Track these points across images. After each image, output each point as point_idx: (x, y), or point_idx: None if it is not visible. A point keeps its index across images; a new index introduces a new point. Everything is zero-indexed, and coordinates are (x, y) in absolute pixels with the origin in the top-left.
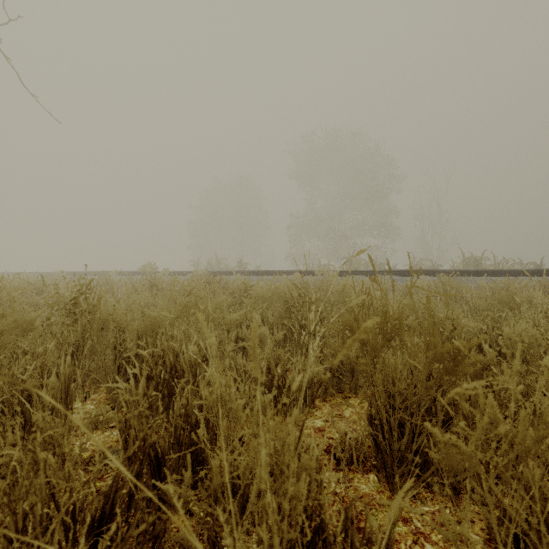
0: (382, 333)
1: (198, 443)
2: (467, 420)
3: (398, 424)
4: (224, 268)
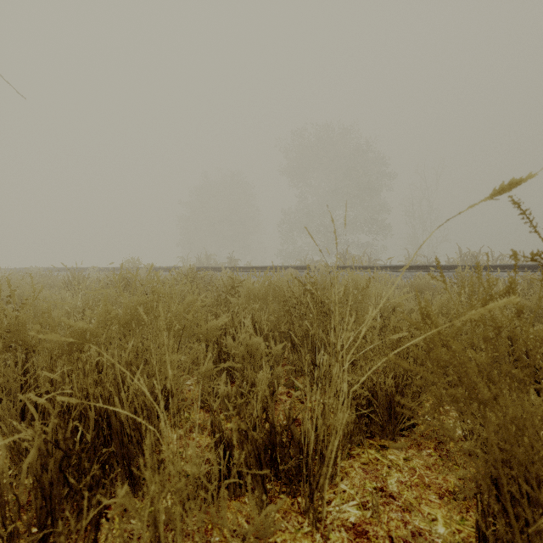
0: None
1: None
2: None
3: None
4: (214, 264)
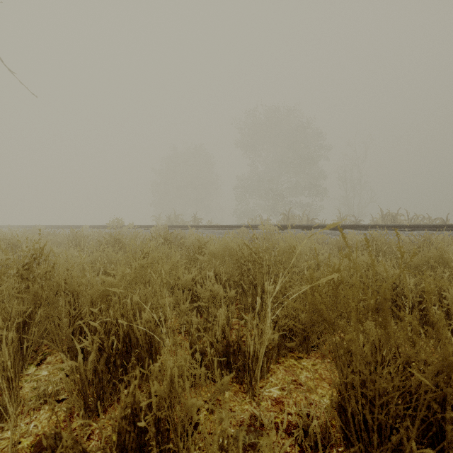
0: (356, 317)
1: (147, 445)
2: (452, 417)
3: (370, 413)
4: (181, 222)
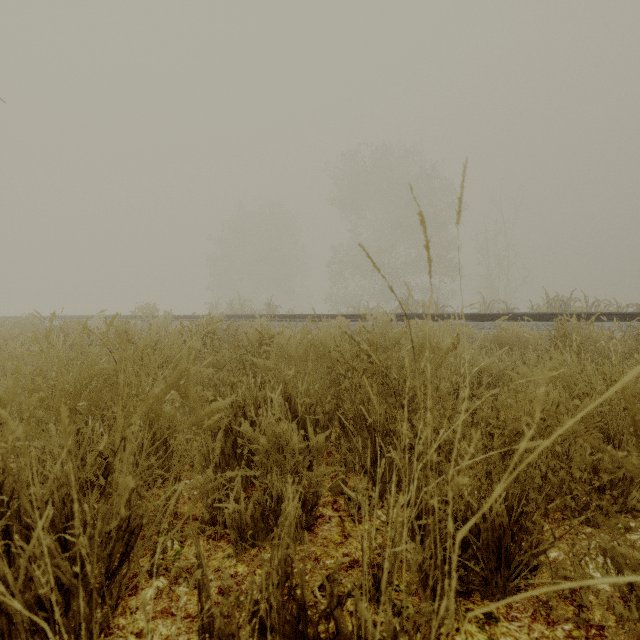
0: None
1: None
2: None
3: None
4: (248, 311)
